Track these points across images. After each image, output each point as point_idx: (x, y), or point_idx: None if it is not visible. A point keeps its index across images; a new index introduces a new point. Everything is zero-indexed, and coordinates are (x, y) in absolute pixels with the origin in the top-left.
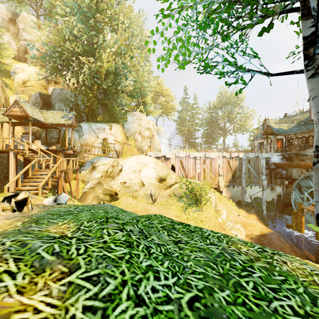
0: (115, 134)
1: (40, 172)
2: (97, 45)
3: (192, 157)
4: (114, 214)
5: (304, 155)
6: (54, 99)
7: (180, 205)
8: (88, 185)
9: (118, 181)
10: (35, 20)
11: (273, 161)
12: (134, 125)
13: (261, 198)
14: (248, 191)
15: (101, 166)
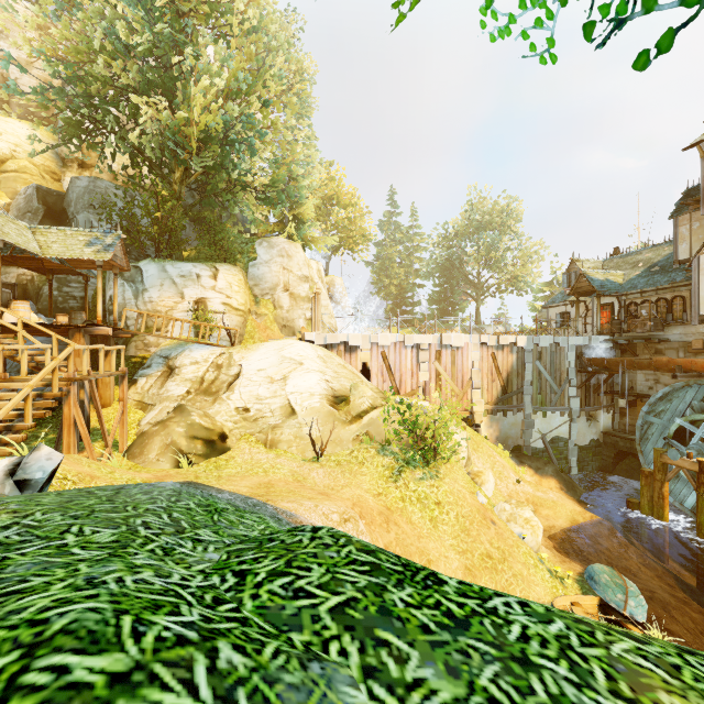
0: (227, 290)
1: (7, 382)
2: (181, 70)
3: (410, 345)
4: (156, 545)
5: (662, 340)
6: (73, 204)
7: (384, 464)
8: (154, 415)
9: (229, 405)
10: (30, 13)
11: (592, 355)
12: (273, 270)
13: (566, 438)
14: (539, 423)
15: (188, 367)
